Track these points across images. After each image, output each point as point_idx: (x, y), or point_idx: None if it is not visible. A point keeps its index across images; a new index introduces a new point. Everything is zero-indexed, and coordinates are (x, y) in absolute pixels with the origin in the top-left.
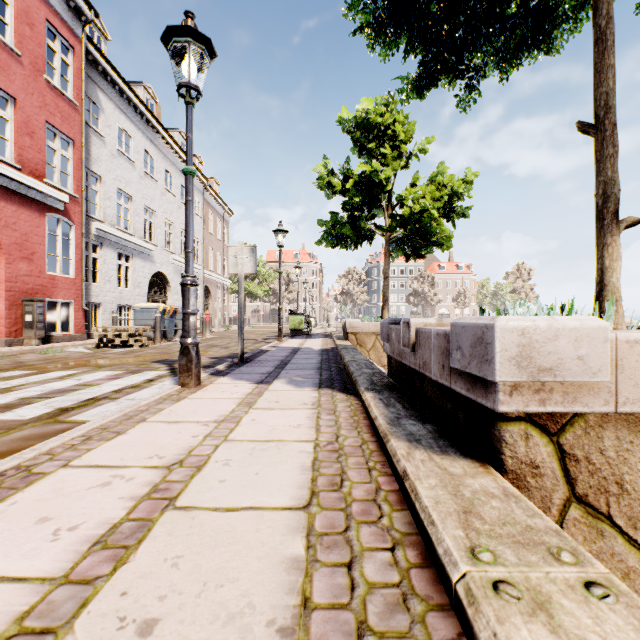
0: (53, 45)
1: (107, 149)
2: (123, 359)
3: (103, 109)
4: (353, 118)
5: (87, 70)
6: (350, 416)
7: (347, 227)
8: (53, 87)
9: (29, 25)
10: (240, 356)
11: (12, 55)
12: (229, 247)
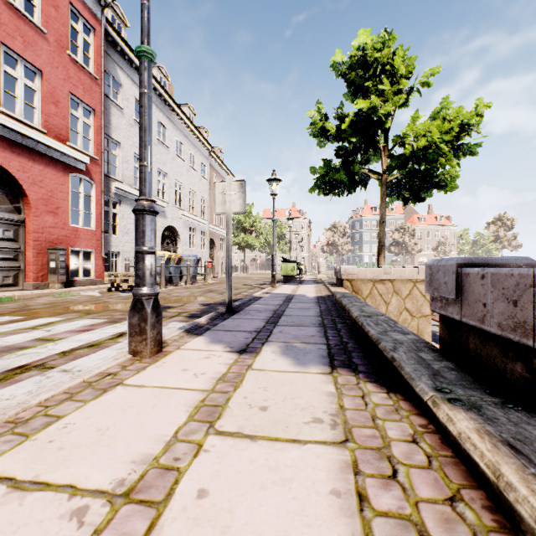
0: (76, 26)
1: (125, 119)
2: (119, 304)
3: (122, 84)
4: (347, 62)
5: (107, 50)
6: (445, 499)
7: (341, 172)
8: (76, 62)
9: (54, 7)
10: (227, 305)
11: (39, 33)
12: (216, 183)
